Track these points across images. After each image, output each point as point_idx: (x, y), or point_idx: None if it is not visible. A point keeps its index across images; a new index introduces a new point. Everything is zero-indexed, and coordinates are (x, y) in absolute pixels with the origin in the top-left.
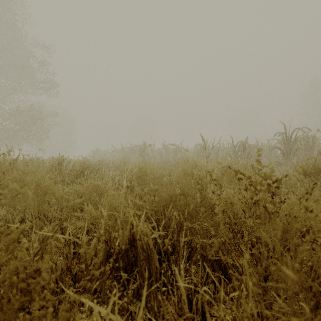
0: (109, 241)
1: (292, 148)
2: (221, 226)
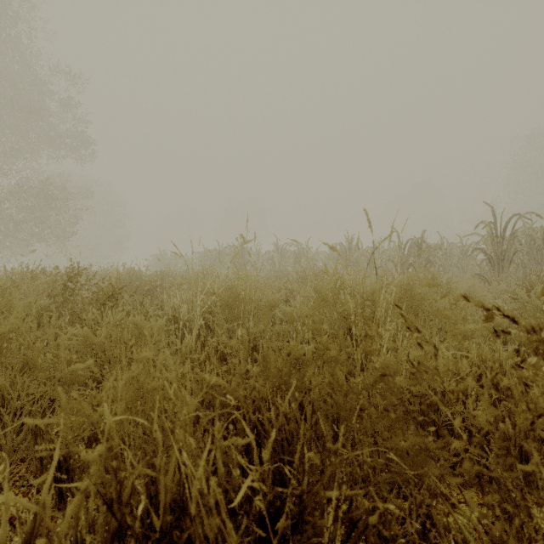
0: (116, 504)
1: (507, 251)
2: (472, 506)
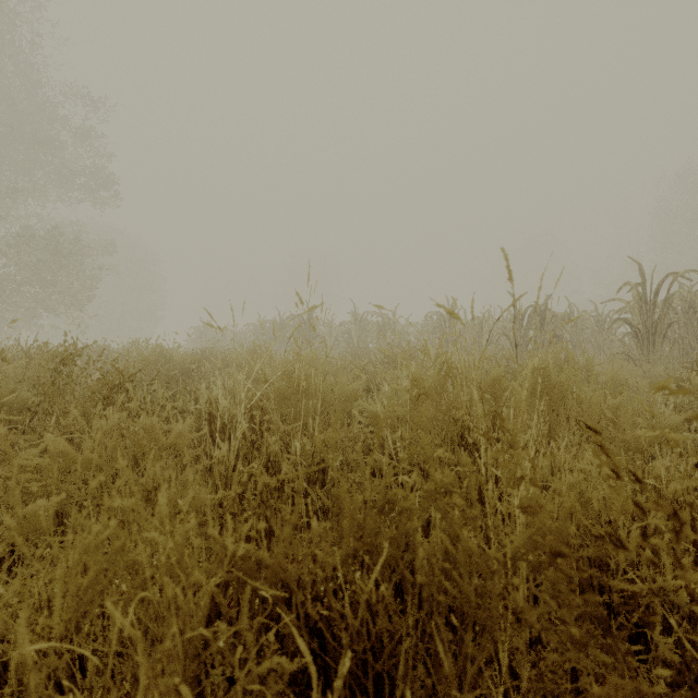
0: None
1: (660, 321)
2: None
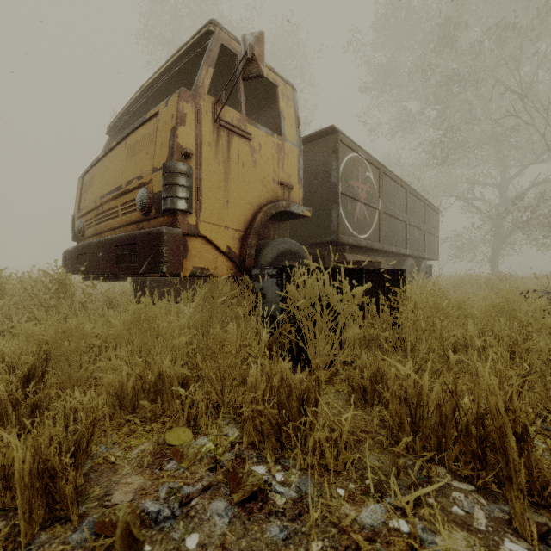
0: None
1: None
2: None
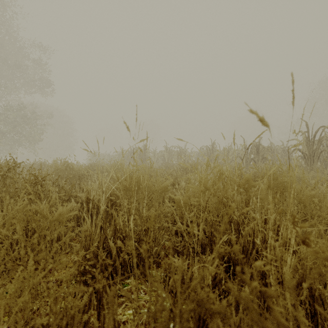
0: None
1: (316, 150)
2: None
